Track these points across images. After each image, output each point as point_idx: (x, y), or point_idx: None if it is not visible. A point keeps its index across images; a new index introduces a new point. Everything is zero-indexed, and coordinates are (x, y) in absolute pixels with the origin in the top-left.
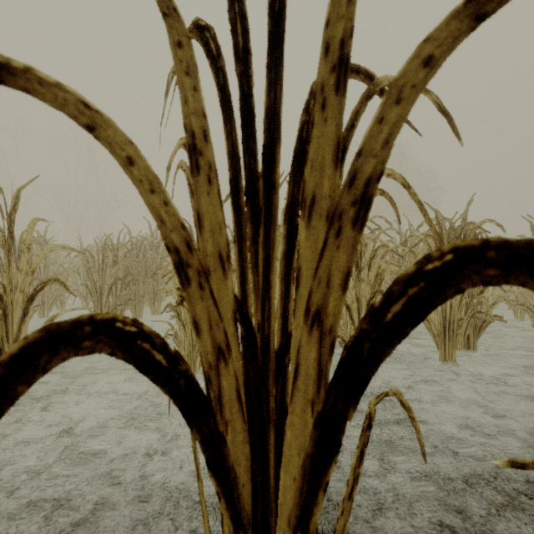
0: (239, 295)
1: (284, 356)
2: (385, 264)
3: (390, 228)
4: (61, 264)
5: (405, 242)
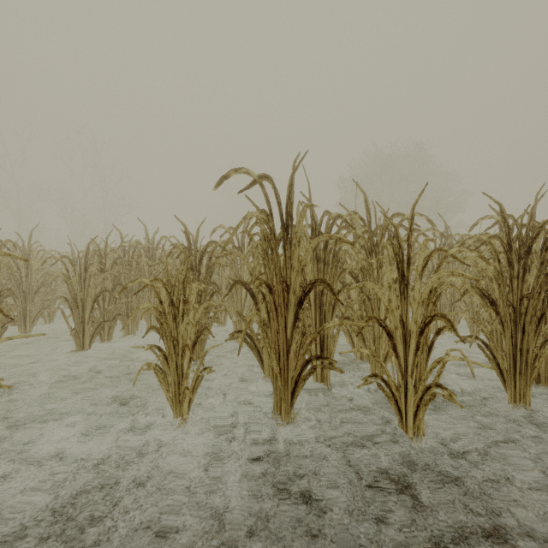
0: None
1: None
2: (413, 272)
3: (432, 228)
4: (48, 272)
5: (462, 245)
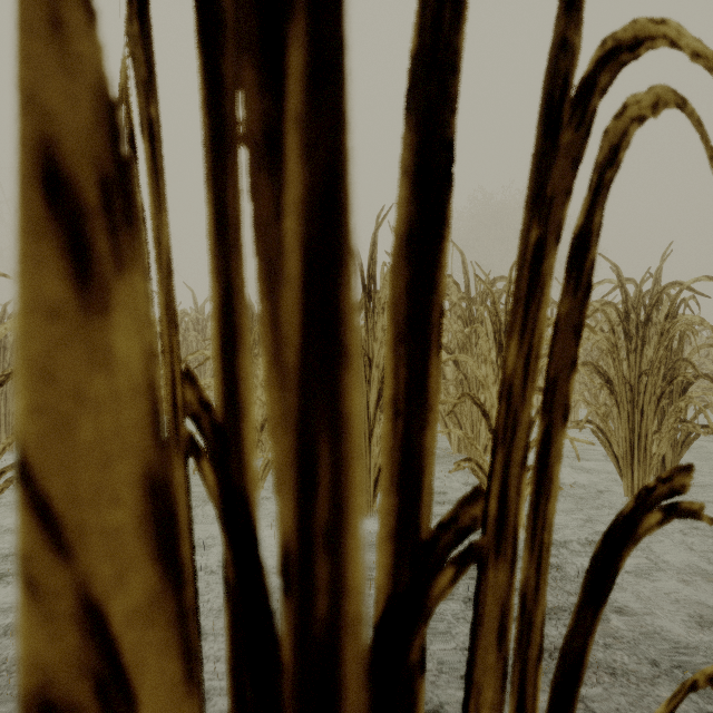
0: (218, 404)
1: (407, 638)
2: None
3: None
4: None
5: None
